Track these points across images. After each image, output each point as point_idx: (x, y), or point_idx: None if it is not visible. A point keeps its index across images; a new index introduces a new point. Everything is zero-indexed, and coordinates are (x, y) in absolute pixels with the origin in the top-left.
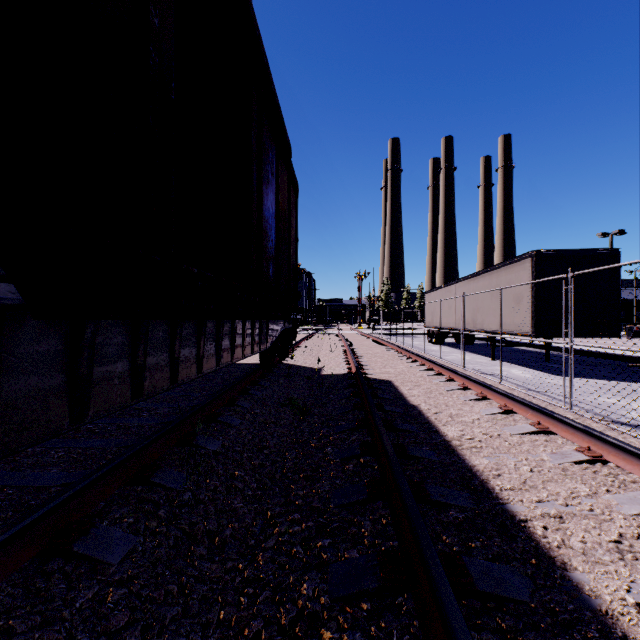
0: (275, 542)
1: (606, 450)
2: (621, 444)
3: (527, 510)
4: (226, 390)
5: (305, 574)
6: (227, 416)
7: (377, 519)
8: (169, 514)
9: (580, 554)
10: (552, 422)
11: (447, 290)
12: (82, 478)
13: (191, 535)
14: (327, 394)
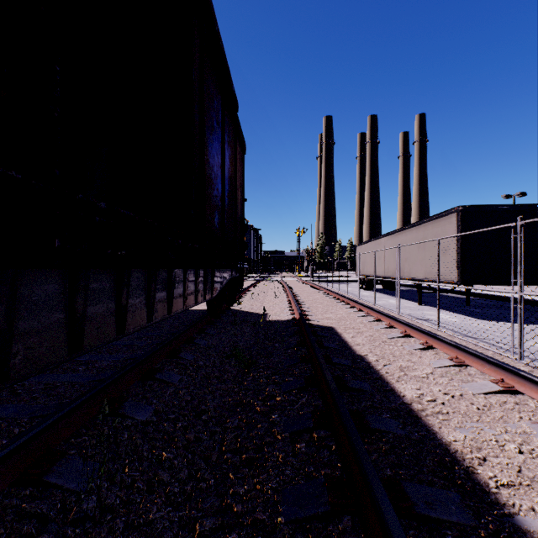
0: None
1: None
2: None
3: None
4: (169, 341)
5: None
6: (166, 372)
7: None
8: None
9: None
10: (517, 380)
11: (377, 243)
12: None
13: None
14: (272, 342)
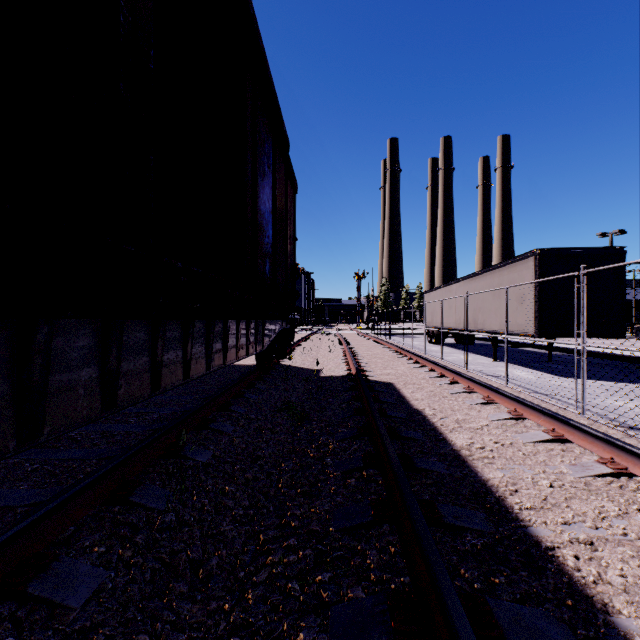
0: (267, 575)
1: (631, 462)
2: None
3: (553, 534)
4: (219, 394)
5: (301, 619)
6: (220, 422)
7: (384, 547)
8: (147, 541)
9: (621, 592)
10: (568, 429)
11: (447, 290)
12: (47, 500)
13: (171, 567)
14: (326, 397)
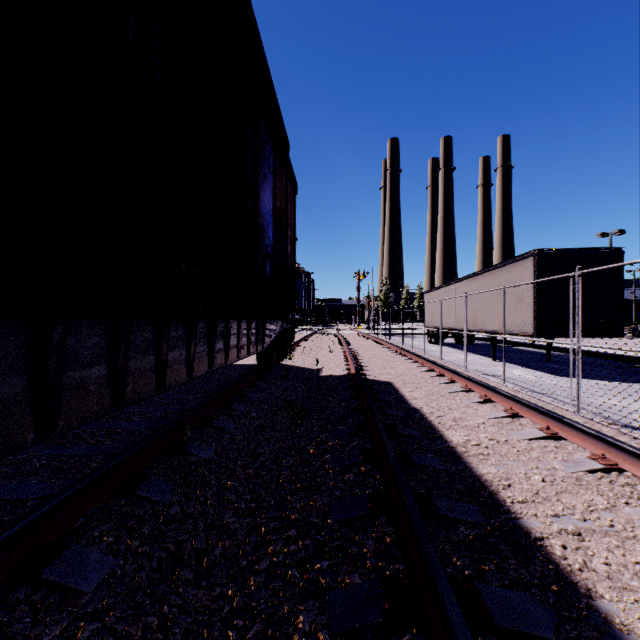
0: (269, 563)
1: (622, 458)
2: (638, 452)
3: (542, 526)
4: (221, 393)
5: (301, 603)
6: (221, 420)
7: (380, 537)
8: (154, 531)
9: (605, 578)
10: (561, 427)
11: (447, 290)
12: (58, 493)
13: (176, 556)
14: (326, 396)
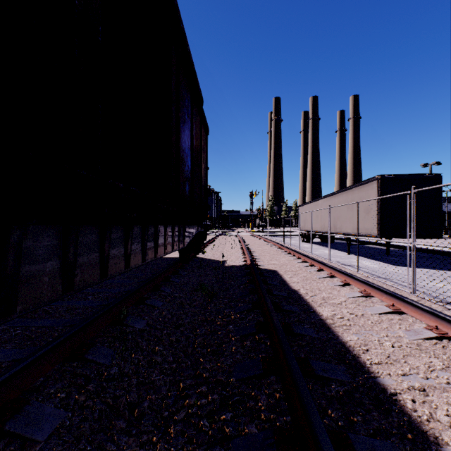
0: (185, 414)
1: (450, 329)
2: None
3: (395, 383)
4: (152, 279)
5: (210, 449)
6: (152, 299)
7: (271, 393)
8: (97, 388)
9: (448, 428)
10: (403, 304)
11: (315, 204)
12: (22, 359)
13: (113, 408)
14: (229, 281)
